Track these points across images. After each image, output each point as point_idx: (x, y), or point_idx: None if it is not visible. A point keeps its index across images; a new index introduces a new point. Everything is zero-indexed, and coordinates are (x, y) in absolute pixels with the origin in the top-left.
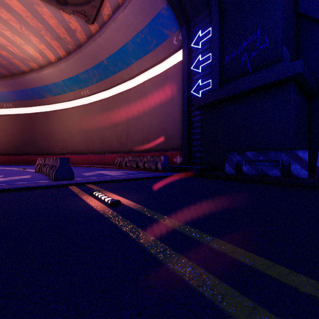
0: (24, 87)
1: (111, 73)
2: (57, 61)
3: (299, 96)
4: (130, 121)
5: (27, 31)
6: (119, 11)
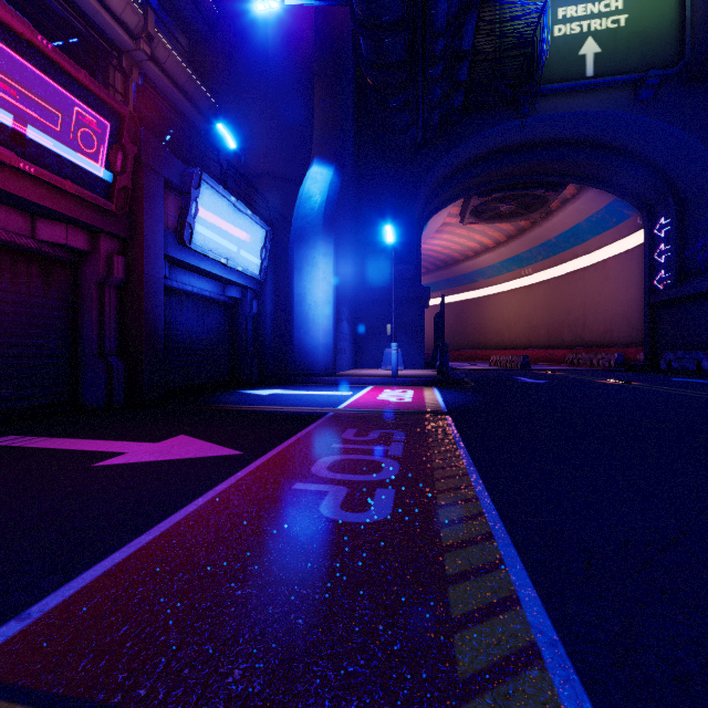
0: (455, 274)
1: (562, 249)
2: (496, 246)
3: None
4: (587, 307)
5: (473, 233)
6: (568, 204)
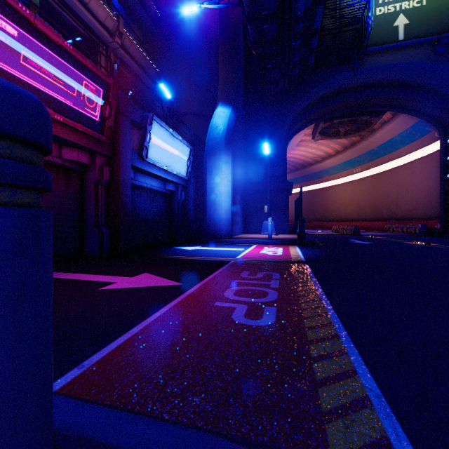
0: (309, 173)
1: (381, 155)
2: (336, 154)
3: None
4: (399, 193)
5: (320, 146)
6: (386, 125)
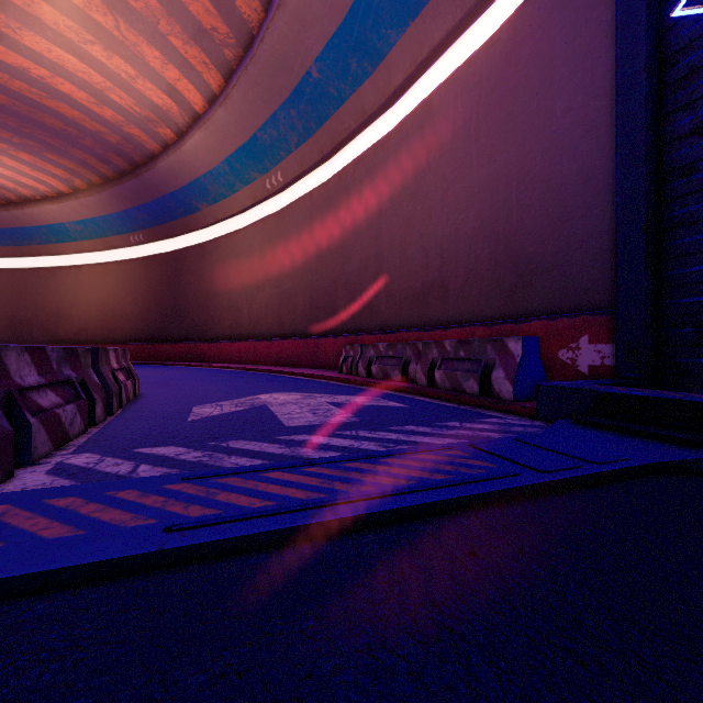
0: (158, 193)
1: (333, 103)
2: (208, 109)
3: None
4: (385, 235)
5: (132, 31)
6: None
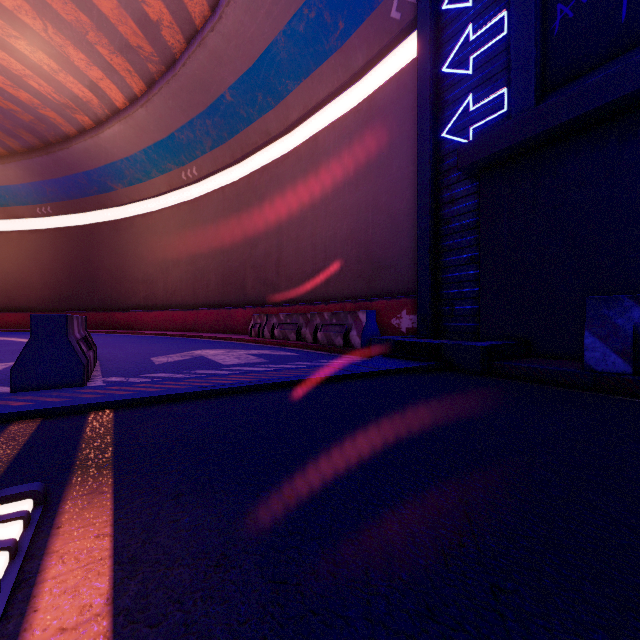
0: (70, 170)
1: (243, 122)
2: (129, 106)
3: None
4: (284, 231)
5: (59, 35)
6: None
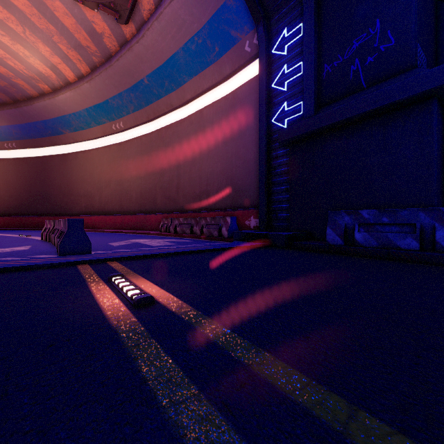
0: (32, 119)
1: (155, 96)
2: (78, 81)
3: (443, 122)
4: (182, 166)
5: (33, 36)
6: (165, 3)
